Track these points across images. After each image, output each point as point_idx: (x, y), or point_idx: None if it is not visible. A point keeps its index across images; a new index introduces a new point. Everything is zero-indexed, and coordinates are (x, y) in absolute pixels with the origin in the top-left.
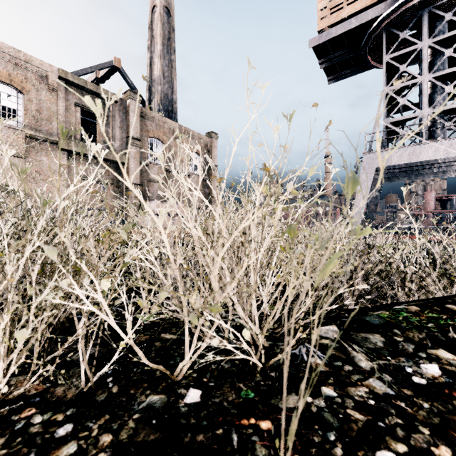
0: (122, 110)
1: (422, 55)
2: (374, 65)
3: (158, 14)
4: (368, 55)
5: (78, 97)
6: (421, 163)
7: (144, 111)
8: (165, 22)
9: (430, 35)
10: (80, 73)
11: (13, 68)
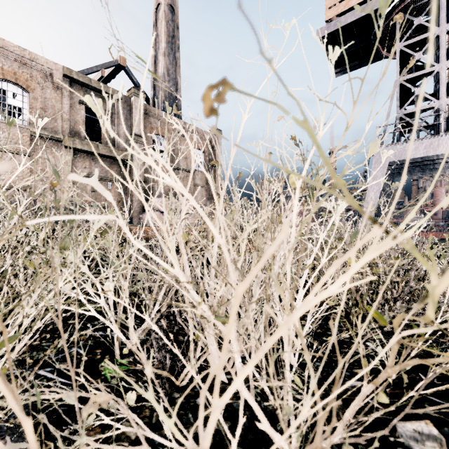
0: (127, 107)
1: (438, 42)
2: (385, 55)
3: (162, 12)
4: (378, 45)
5: (82, 95)
6: (437, 157)
7: (149, 108)
8: (169, 20)
9: (448, 21)
10: (86, 72)
11: (18, 67)
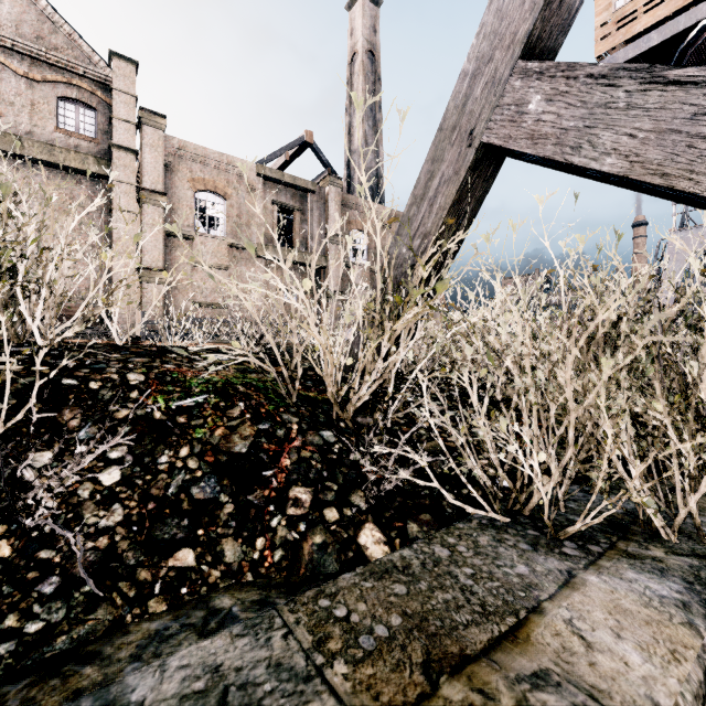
0: (321, 200)
1: None
2: None
3: (360, 63)
4: None
5: (274, 193)
6: None
7: (346, 198)
8: (368, 71)
9: None
10: (268, 159)
11: (217, 174)
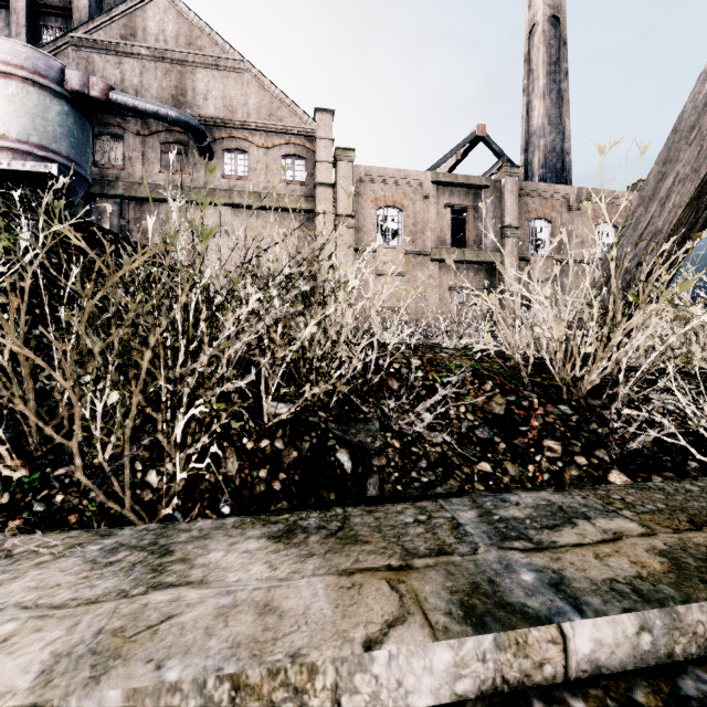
0: (495, 194)
1: None
2: None
3: (540, 35)
4: None
5: (447, 196)
6: None
7: (524, 186)
8: (551, 39)
9: None
10: (439, 163)
11: (395, 190)
